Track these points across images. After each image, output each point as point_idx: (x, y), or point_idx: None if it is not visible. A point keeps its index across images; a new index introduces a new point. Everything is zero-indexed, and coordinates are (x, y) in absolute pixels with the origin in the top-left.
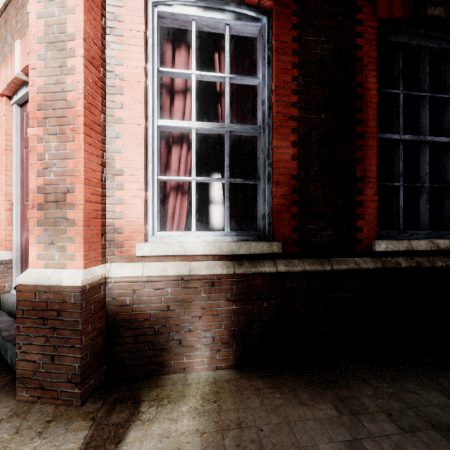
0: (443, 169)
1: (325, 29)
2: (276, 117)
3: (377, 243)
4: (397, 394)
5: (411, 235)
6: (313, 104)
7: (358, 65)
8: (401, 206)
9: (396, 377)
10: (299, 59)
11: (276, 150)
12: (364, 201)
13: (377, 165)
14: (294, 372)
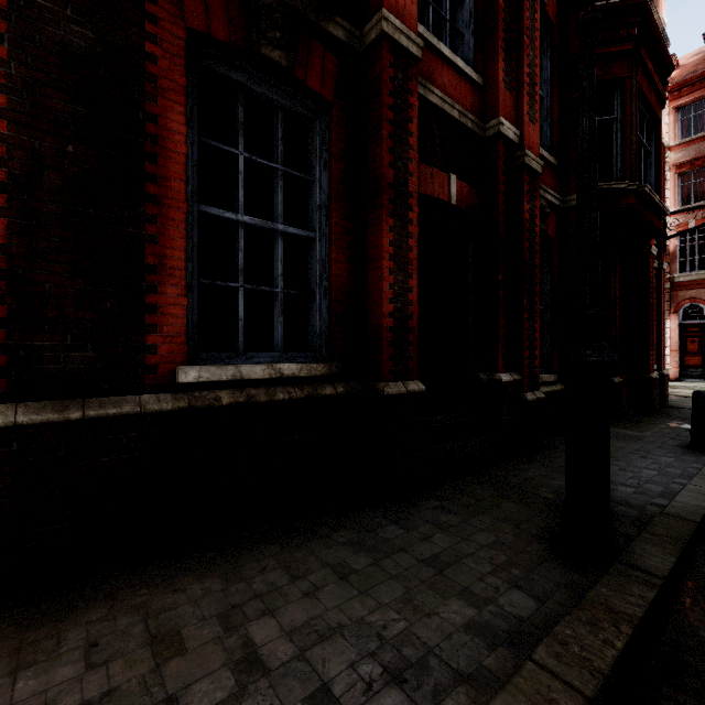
0: (309, 272)
1: None
2: None
3: (182, 370)
4: (149, 601)
5: (250, 359)
6: (47, 122)
7: (151, 85)
8: (240, 317)
9: (178, 571)
10: (10, 28)
11: None
12: (162, 304)
13: (186, 251)
14: None
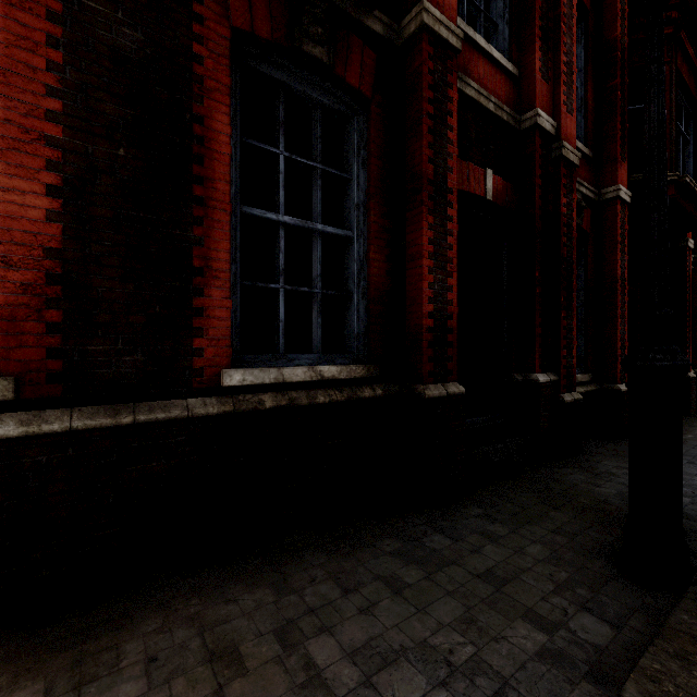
0: (346, 272)
1: (127, 1)
2: (4, 129)
3: (227, 374)
4: (202, 612)
5: (291, 361)
6: (100, 126)
7: (197, 86)
8: (281, 318)
9: (227, 580)
10: (65, 33)
11: (4, 195)
12: (207, 307)
13: (230, 253)
14: (26, 630)
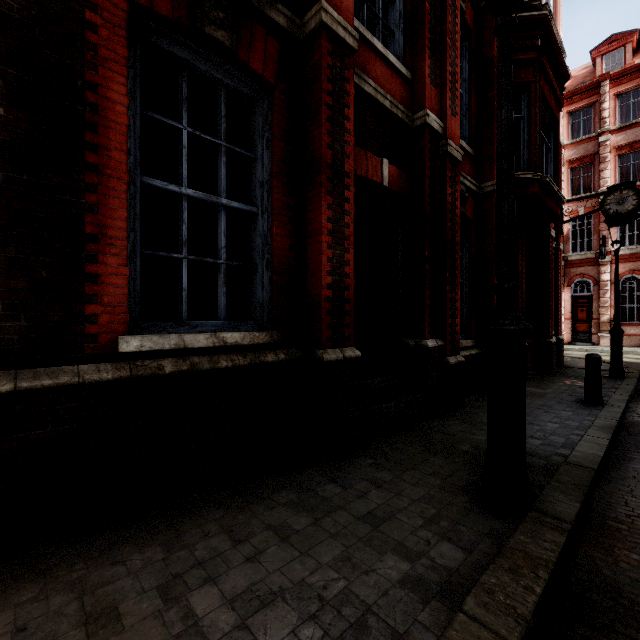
0: (252, 245)
1: None
2: None
3: (123, 340)
4: (85, 576)
5: (194, 328)
6: None
7: (90, 53)
8: (184, 287)
9: (118, 542)
10: None
11: None
12: (102, 274)
13: (127, 221)
14: None
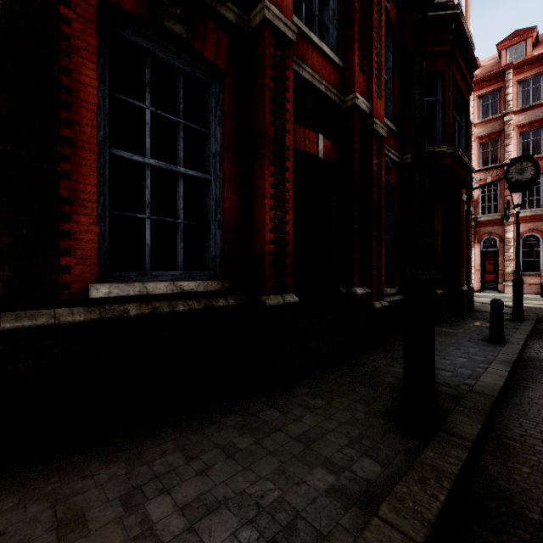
0: (206, 207)
1: None
2: None
3: (93, 287)
4: (58, 488)
5: (155, 277)
6: None
7: (65, 43)
8: (147, 242)
9: (88, 459)
10: None
11: None
12: (75, 231)
13: (97, 186)
14: None
